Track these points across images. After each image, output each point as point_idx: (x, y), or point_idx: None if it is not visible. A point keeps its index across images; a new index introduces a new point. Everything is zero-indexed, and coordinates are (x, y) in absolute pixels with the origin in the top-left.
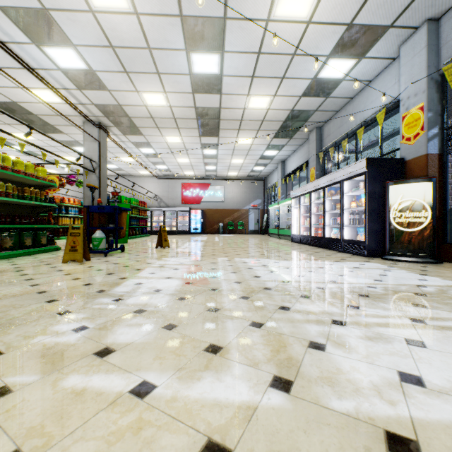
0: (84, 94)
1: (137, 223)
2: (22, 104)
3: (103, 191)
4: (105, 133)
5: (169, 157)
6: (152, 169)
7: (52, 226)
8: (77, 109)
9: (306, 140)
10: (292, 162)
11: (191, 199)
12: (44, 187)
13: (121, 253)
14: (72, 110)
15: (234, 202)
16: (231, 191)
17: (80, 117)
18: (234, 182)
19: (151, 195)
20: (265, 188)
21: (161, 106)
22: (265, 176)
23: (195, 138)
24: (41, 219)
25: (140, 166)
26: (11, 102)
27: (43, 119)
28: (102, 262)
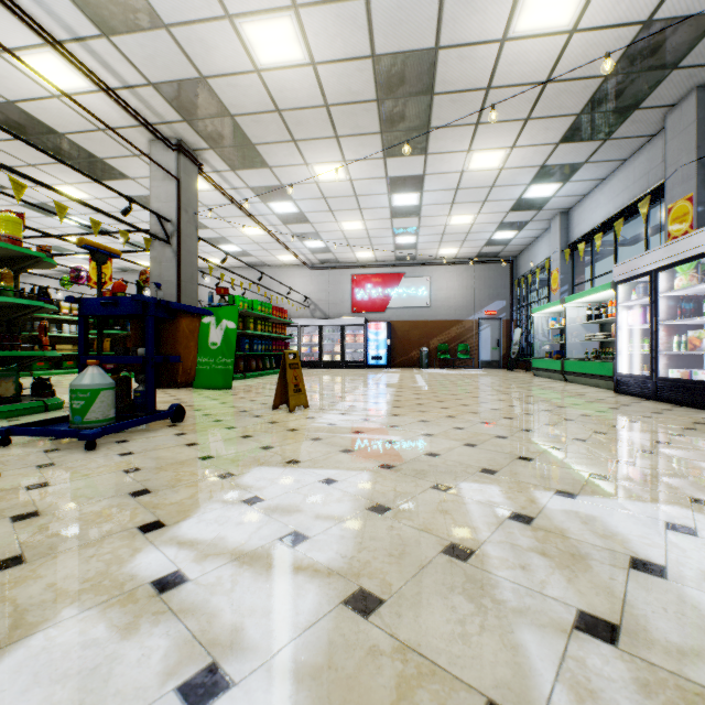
0: (120, 51)
1: (267, 347)
2: (26, 105)
3: (187, 281)
4: (193, 163)
5: (325, 219)
6: (298, 251)
7: (29, 353)
8: (119, 99)
9: (645, 142)
10: (592, 207)
11: (368, 304)
12: (18, 261)
13: (164, 428)
14: (118, 111)
15: (451, 307)
16: (444, 287)
17: (139, 130)
18: (449, 269)
19: (299, 298)
20: (514, 279)
21: (292, 66)
22: (515, 254)
23: (374, 163)
24: (3, 336)
25: (278, 244)
26: (5, 102)
27: (79, 143)
28: (7, 494)
